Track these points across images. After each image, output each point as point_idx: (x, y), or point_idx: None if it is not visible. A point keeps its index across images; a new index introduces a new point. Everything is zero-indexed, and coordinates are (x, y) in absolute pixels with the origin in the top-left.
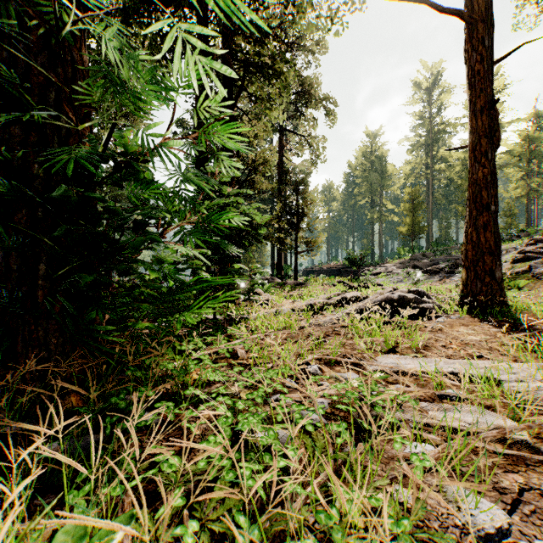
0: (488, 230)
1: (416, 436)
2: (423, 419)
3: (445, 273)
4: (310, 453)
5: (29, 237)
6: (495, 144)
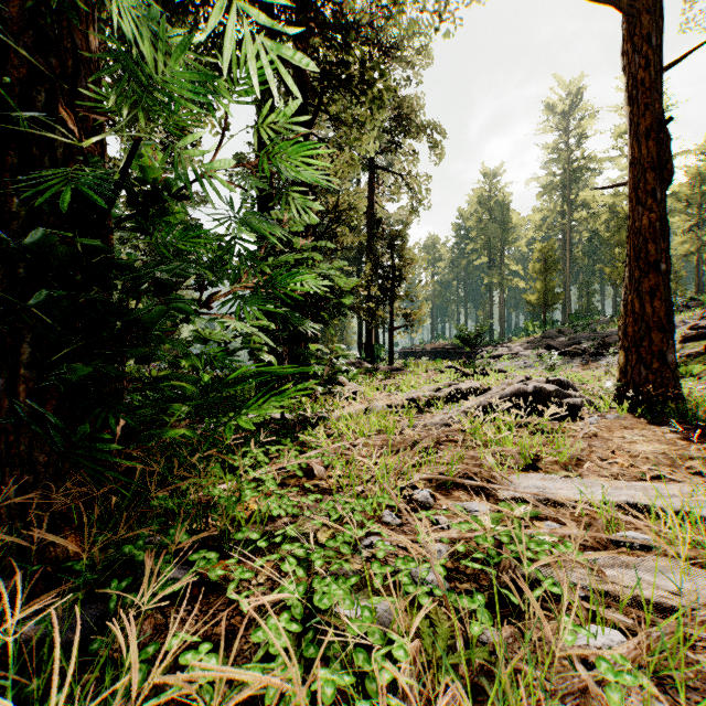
0: (656, 297)
1: (588, 611)
2: (598, 583)
3: (590, 356)
4: (428, 647)
5: (6, 306)
6: (666, 180)
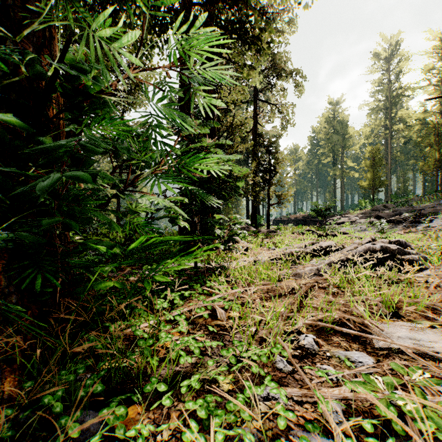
0: None
1: None
2: None
3: (409, 223)
4: None
5: None
6: None
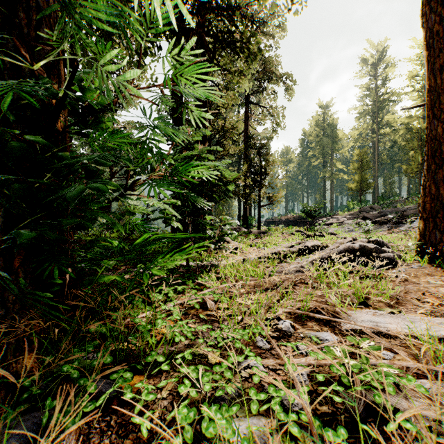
0: None
1: None
2: (439, 414)
3: (393, 224)
4: None
5: None
6: None
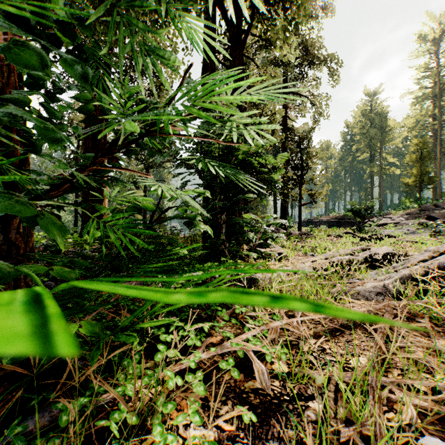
0: None
1: None
2: None
3: None
4: None
5: None
6: None
